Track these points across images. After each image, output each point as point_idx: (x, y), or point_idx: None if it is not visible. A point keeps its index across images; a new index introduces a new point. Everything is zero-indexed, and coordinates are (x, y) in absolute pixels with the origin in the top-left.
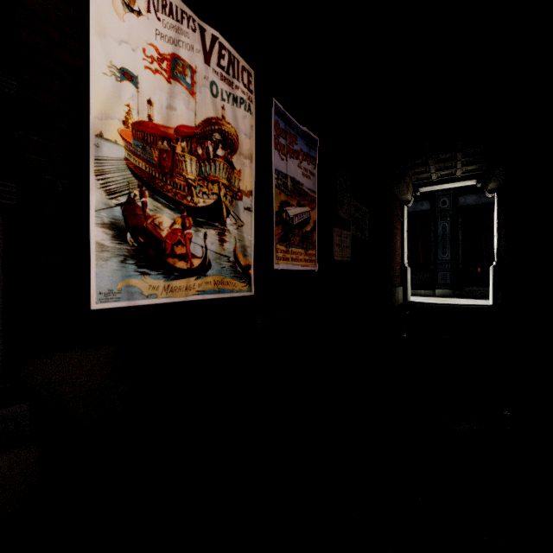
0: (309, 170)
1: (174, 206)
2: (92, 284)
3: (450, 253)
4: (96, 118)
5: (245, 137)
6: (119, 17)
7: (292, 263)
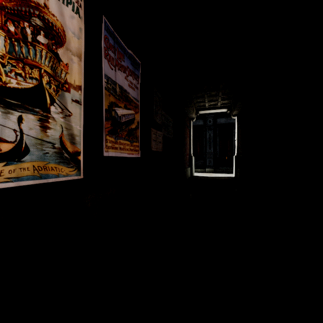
0: (134, 84)
1: None
2: None
3: (213, 149)
4: None
5: (73, 36)
6: None
7: (120, 151)
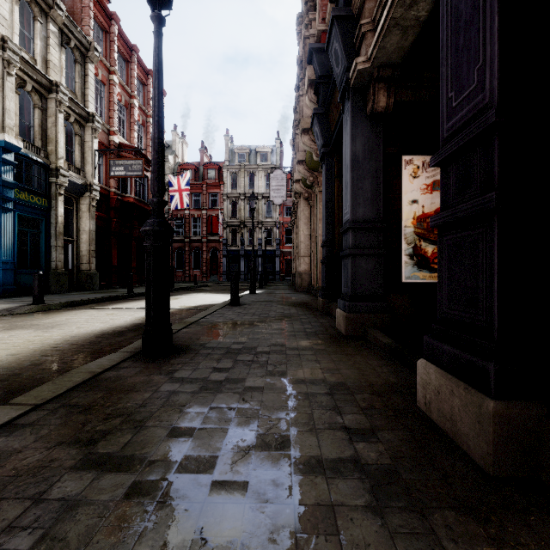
0: None
1: (433, 243)
2: (403, 274)
3: None
4: (404, 221)
5: None
6: (411, 183)
7: None
